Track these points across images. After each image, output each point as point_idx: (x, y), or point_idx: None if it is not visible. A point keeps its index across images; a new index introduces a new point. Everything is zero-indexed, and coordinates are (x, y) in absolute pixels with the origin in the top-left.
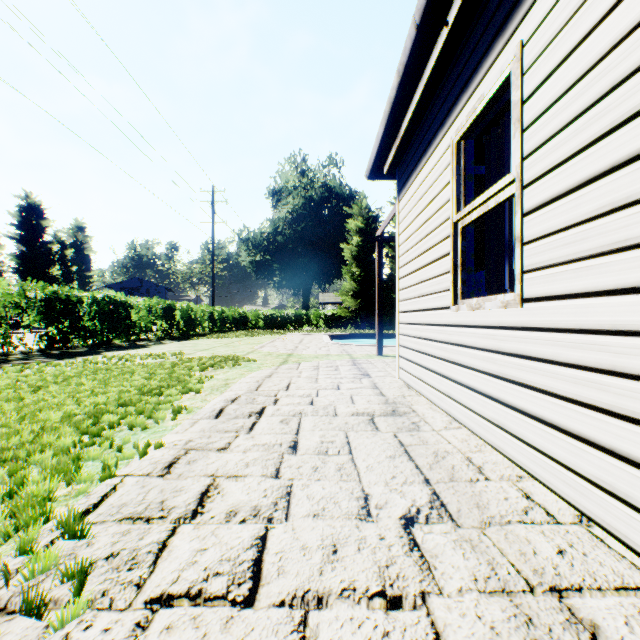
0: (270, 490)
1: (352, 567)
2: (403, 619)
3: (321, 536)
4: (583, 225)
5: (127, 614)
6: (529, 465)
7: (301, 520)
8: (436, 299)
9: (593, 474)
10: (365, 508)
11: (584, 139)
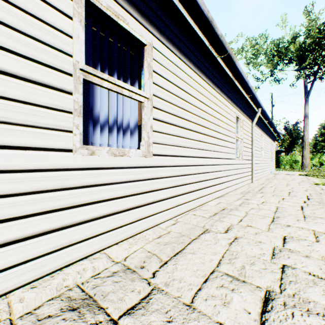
0: (286, 261)
1: (251, 231)
2: (244, 224)
3: (259, 238)
4: (171, 136)
5: (324, 243)
6: (155, 222)
7: (267, 244)
8: (18, 133)
9: (173, 205)
10: (236, 239)
11: (171, 111)
